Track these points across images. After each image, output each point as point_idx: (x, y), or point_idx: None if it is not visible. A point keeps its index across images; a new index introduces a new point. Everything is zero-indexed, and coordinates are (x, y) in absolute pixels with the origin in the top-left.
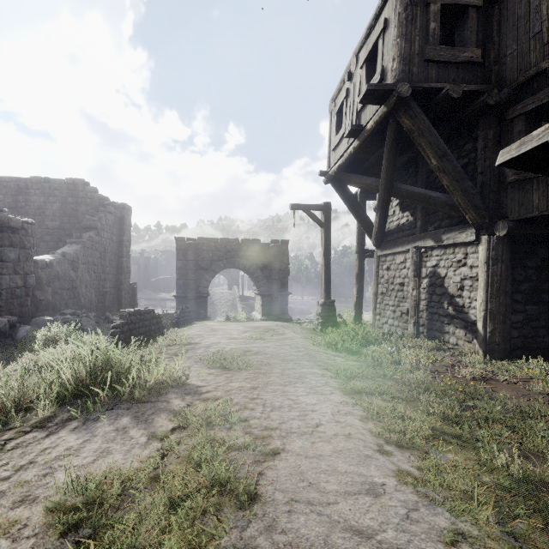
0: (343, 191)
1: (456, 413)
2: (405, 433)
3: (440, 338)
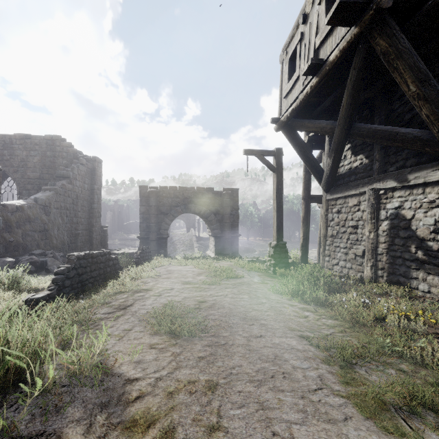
0: (294, 138)
1: None
2: None
3: (406, 283)
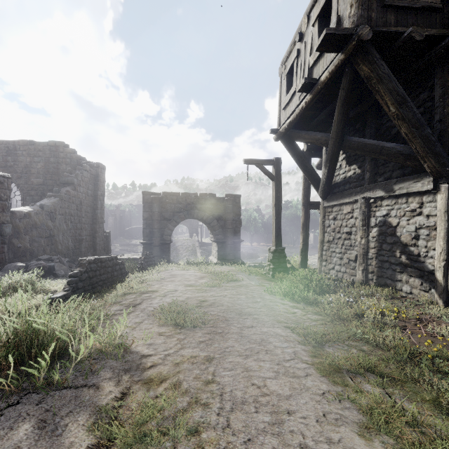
0: (292, 147)
1: None
2: None
3: (392, 286)
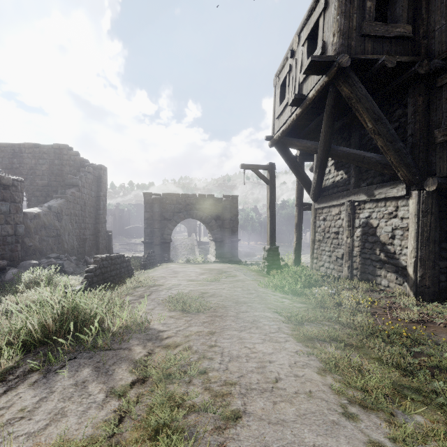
0: (285, 153)
1: (409, 361)
2: (367, 390)
3: (372, 280)
